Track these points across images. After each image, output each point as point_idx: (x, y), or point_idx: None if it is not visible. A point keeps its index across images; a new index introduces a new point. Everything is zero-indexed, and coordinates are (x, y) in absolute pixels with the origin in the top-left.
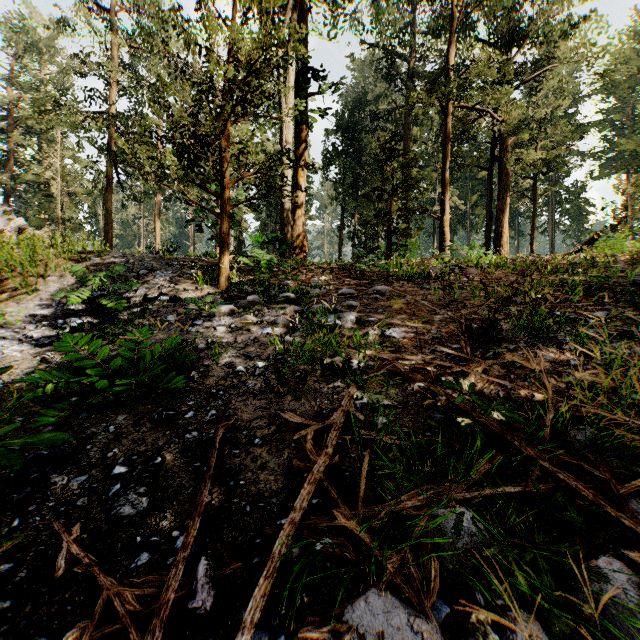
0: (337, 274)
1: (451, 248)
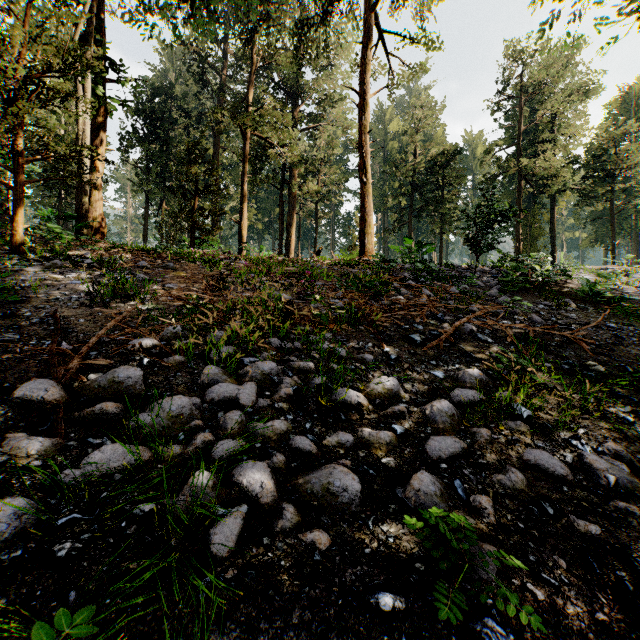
0: (137, 254)
1: (247, 248)
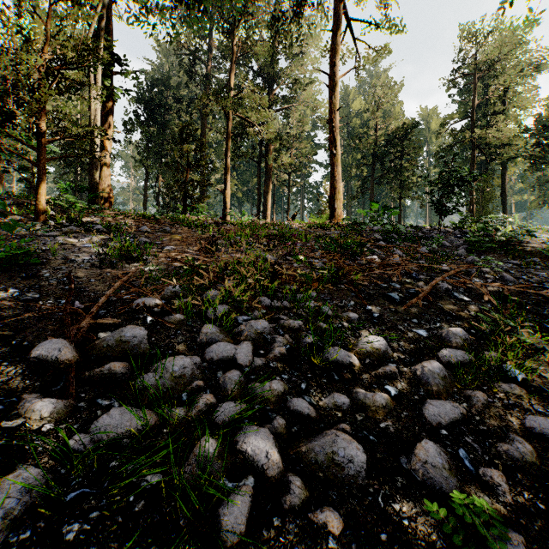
0: (139, 220)
1: (230, 214)
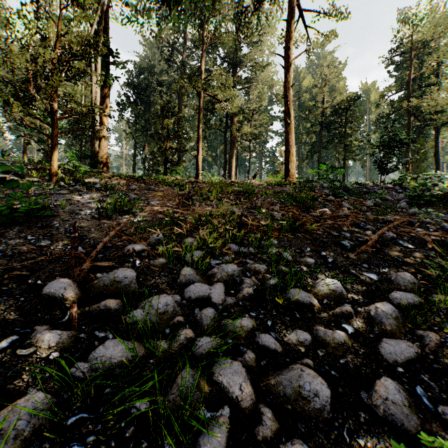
0: (129, 180)
1: (202, 174)
